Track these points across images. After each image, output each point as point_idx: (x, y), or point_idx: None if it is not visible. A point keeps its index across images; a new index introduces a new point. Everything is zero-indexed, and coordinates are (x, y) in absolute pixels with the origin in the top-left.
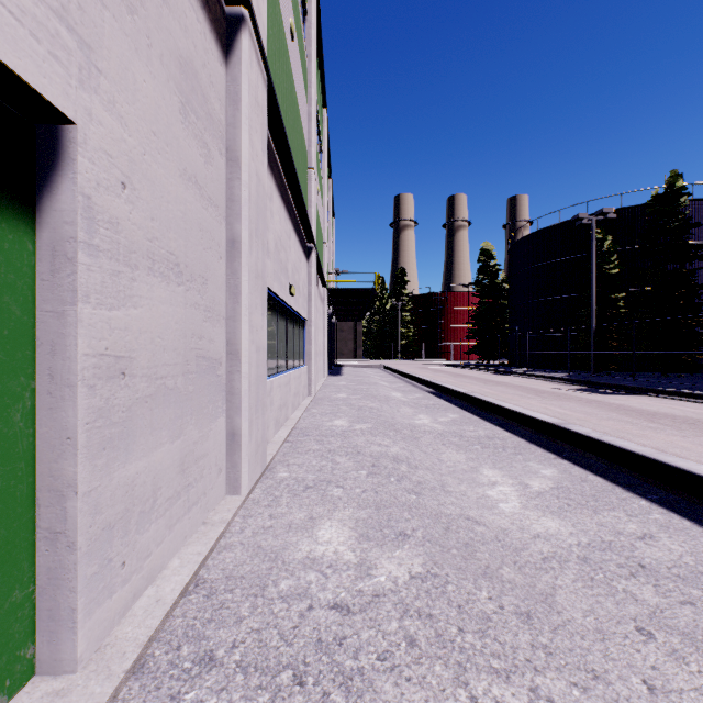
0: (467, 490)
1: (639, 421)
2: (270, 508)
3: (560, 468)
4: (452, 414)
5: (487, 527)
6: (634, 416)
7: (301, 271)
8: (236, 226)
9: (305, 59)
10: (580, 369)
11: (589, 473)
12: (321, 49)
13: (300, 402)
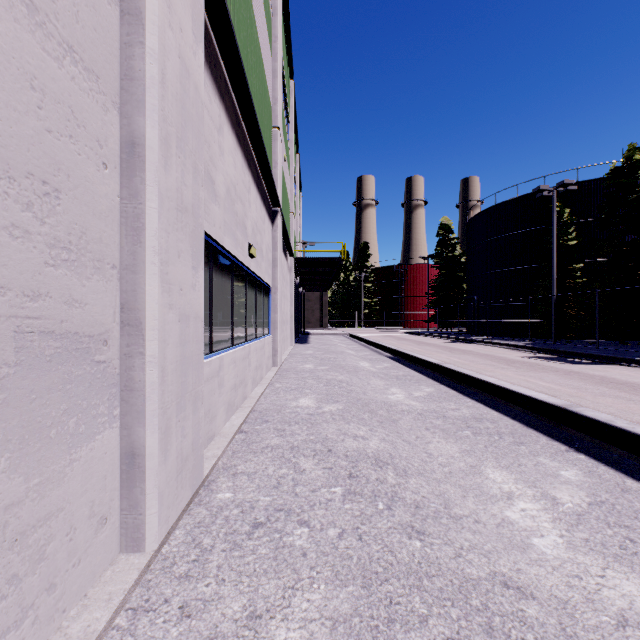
0: (478, 509)
1: (639, 397)
2: (187, 582)
3: (583, 467)
4: (426, 387)
5: (538, 602)
6: (629, 391)
7: (264, 234)
8: (137, 120)
9: (270, 11)
10: (537, 337)
11: (624, 477)
12: (287, 15)
13: (263, 375)
